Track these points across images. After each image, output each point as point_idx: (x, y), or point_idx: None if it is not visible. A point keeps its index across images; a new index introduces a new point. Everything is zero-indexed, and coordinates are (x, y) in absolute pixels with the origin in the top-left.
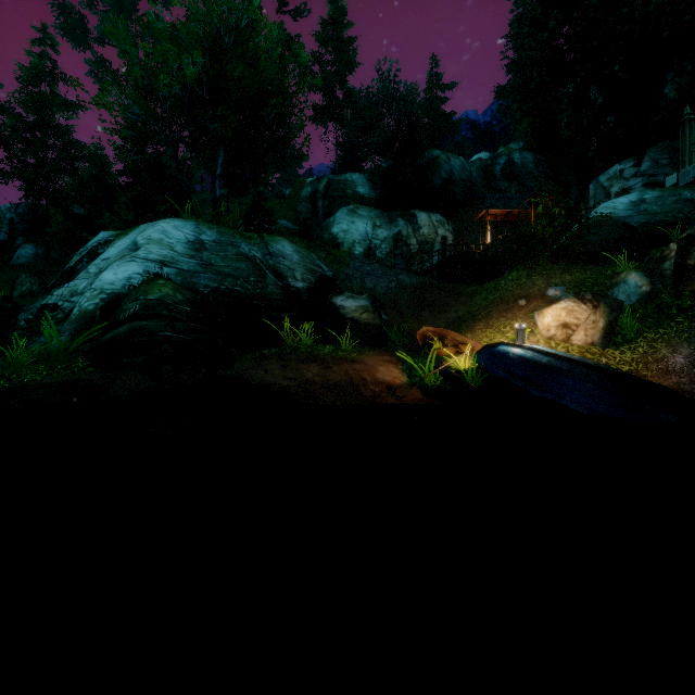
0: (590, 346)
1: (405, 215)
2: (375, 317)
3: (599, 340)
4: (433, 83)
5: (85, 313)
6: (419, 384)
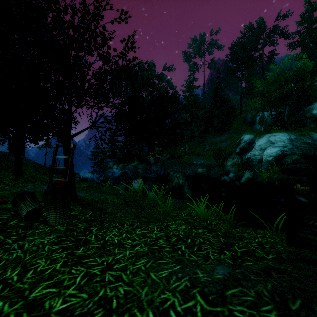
0: None
1: None
2: None
3: None
4: None
5: (268, 161)
6: None
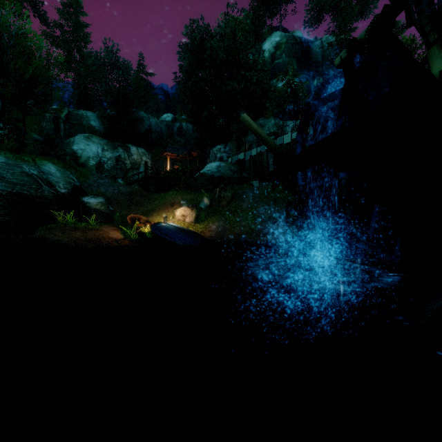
0: (191, 223)
1: (123, 146)
2: (106, 208)
3: (194, 221)
4: (141, 69)
5: None
6: (128, 238)
